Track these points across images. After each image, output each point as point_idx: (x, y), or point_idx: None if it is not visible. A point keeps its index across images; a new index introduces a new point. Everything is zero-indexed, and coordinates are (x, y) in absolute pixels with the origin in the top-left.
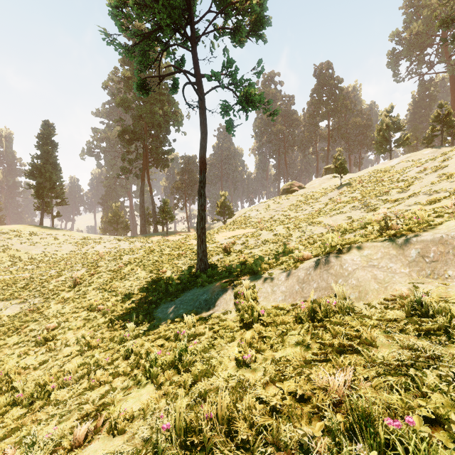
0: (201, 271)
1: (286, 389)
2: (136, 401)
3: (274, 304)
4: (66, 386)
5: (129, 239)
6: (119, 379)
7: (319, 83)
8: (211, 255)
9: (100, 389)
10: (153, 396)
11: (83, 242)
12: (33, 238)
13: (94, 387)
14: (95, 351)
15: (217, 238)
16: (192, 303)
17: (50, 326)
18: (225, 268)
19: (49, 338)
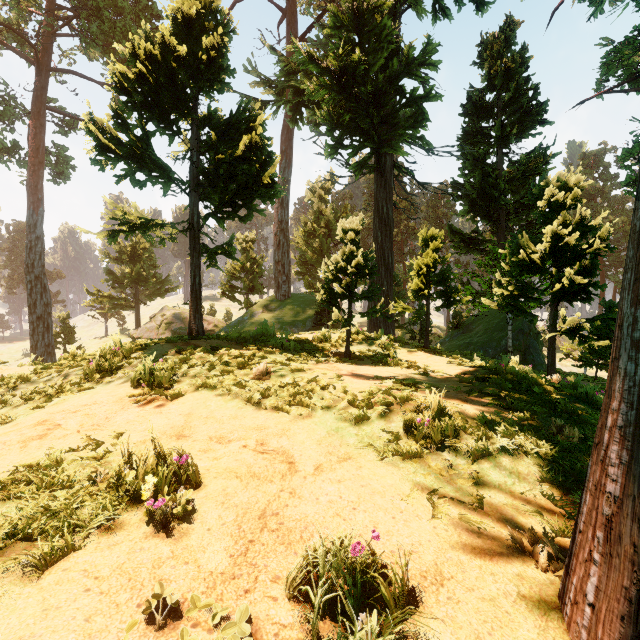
0: None
1: None
2: None
3: None
4: None
5: None
6: None
7: None
8: None
9: None
10: None
11: None
12: None
13: None
14: None
15: None
16: None
17: None
18: None
19: None
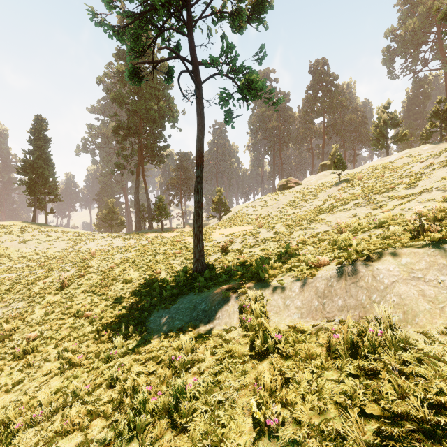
0: (198, 273)
1: None
2: None
3: (289, 321)
4: (35, 425)
5: (124, 236)
6: (98, 423)
7: (315, 80)
8: (208, 254)
9: (73, 436)
10: None
11: (76, 240)
12: (24, 235)
13: (66, 433)
14: (77, 371)
15: (213, 236)
16: (189, 313)
17: (32, 336)
18: (224, 269)
19: (28, 350)
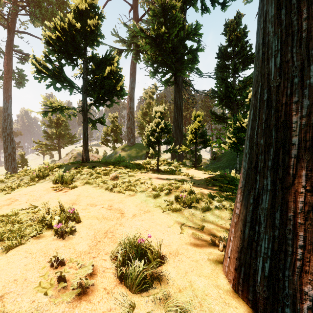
0: None
1: None
2: None
3: None
4: None
5: None
6: None
7: None
8: None
9: None
10: None
11: None
12: None
13: None
14: None
15: None
16: None
17: None
18: None
19: None
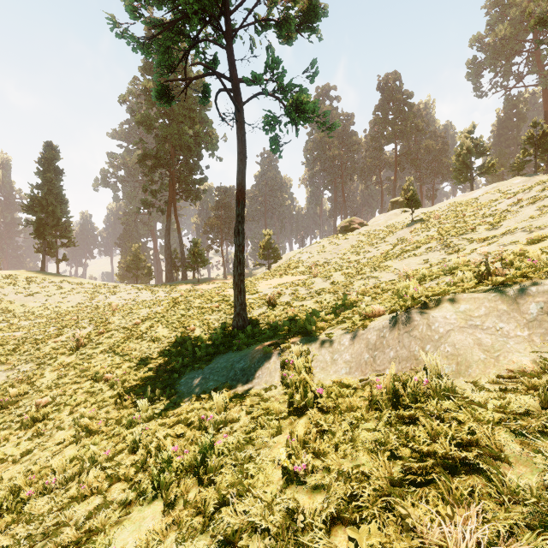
0: (239, 330)
1: (367, 541)
2: (134, 529)
3: (336, 378)
4: (48, 492)
5: (151, 288)
6: (118, 486)
7: (384, 98)
8: (252, 308)
9: (91, 500)
10: (158, 527)
11: (94, 292)
12: (31, 287)
13: (83, 498)
14: (95, 438)
15: (259, 287)
16: (225, 373)
17: (42, 402)
18: (269, 325)
19: (38, 417)
